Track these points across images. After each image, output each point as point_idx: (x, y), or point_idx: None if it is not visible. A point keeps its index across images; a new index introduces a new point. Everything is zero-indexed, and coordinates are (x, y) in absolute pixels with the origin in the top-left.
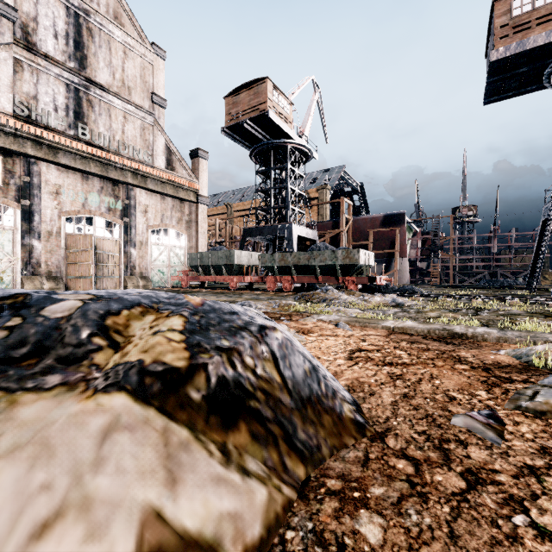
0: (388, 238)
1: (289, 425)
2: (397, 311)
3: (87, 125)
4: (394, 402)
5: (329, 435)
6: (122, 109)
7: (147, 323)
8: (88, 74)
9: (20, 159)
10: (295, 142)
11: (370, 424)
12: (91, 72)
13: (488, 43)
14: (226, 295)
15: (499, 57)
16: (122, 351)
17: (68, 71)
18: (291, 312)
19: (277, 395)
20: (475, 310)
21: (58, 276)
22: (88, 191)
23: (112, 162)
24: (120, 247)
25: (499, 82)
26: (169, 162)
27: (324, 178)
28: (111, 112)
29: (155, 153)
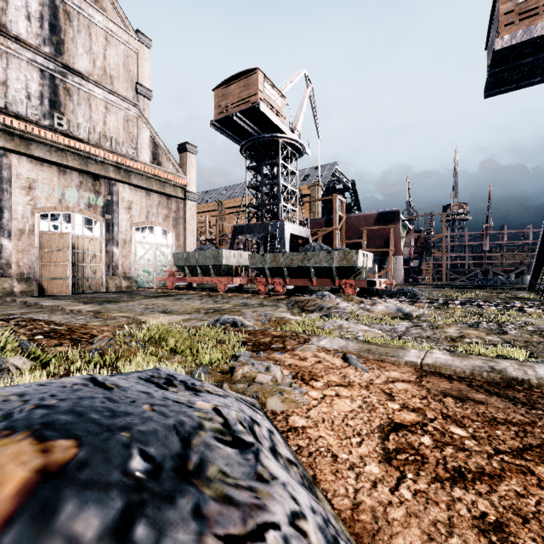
0: (382, 236)
1: None
2: (408, 326)
3: (64, 115)
4: None
5: None
6: (104, 99)
7: None
8: (65, 60)
9: None
10: (287, 137)
11: None
12: (69, 58)
13: (489, 33)
14: (213, 299)
15: (504, 45)
16: None
17: (42, 56)
18: (285, 332)
19: None
20: (497, 323)
21: (31, 278)
22: (65, 185)
23: (92, 155)
24: (101, 246)
25: (502, 73)
26: (155, 156)
27: (316, 175)
28: (91, 102)
29: (140, 146)
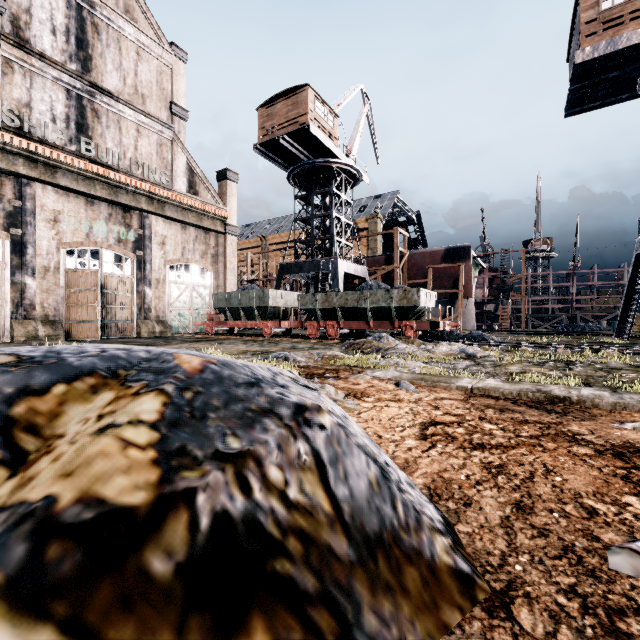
0: (451, 275)
1: (347, 603)
2: (469, 365)
3: (92, 139)
4: (505, 520)
5: (418, 611)
6: (135, 121)
7: (96, 407)
8: (93, 78)
9: (9, 180)
10: (341, 162)
11: (479, 572)
12: (97, 75)
13: (571, 44)
14: (258, 343)
15: (586, 58)
16: (23, 473)
17: (69, 74)
18: (339, 367)
19: (324, 539)
20: (565, 362)
21: (56, 320)
22: (93, 218)
23: (122, 184)
24: (132, 286)
25: (585, 89)
26: (191, 185)
27: (375, 205)
28: (121, 124)
29: (175, 173)
